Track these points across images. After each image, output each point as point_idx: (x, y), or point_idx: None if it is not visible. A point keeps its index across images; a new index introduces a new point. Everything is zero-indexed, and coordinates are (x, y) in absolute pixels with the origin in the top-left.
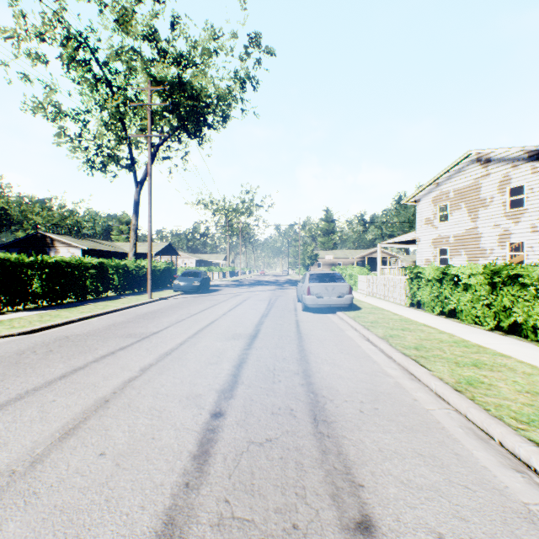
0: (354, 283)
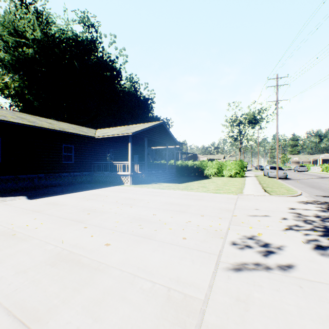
0: (308, 168)
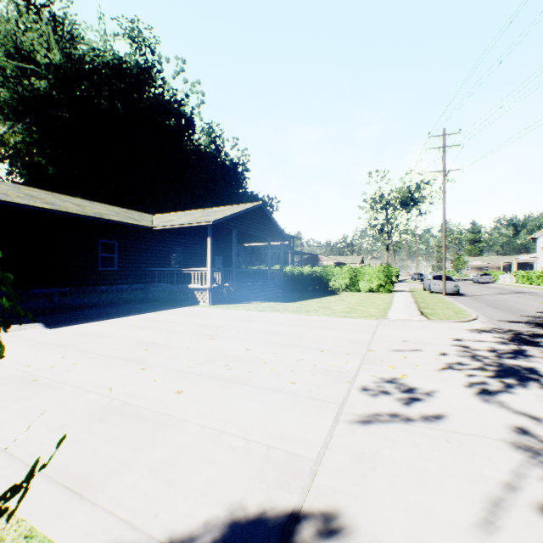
0: (496, 278)
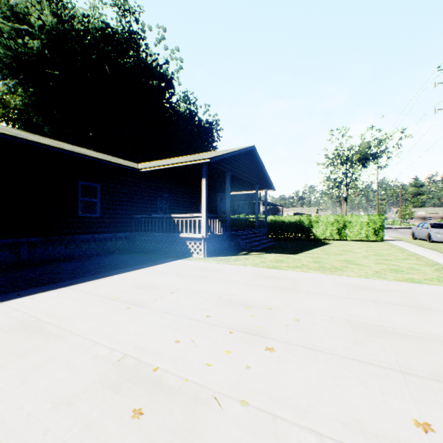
0: None
